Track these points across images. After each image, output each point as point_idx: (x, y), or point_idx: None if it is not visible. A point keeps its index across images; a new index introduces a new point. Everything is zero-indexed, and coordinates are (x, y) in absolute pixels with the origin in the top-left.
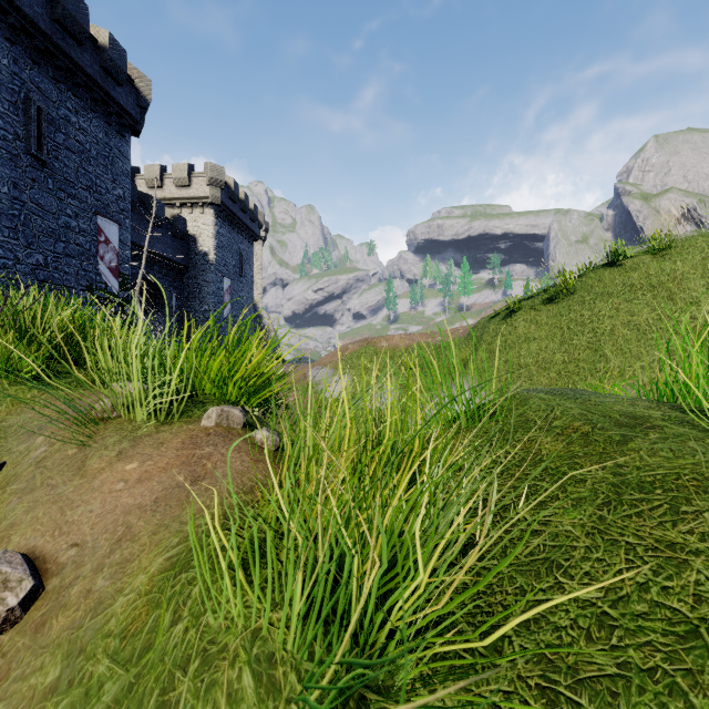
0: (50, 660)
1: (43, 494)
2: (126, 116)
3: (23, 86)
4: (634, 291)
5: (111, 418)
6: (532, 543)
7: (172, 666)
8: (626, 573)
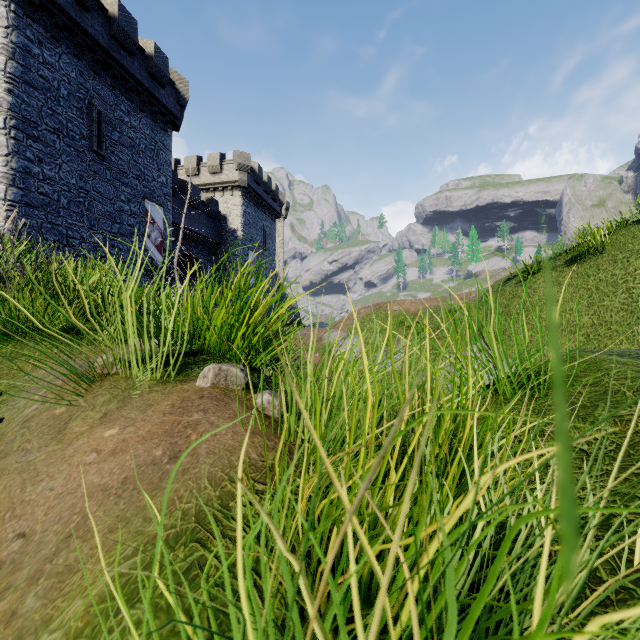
0: None
1: (14, 461)
2: (168, 114)
3: (87, 94)
4: None
5: (108, 374)
6: None
7: None
8: None
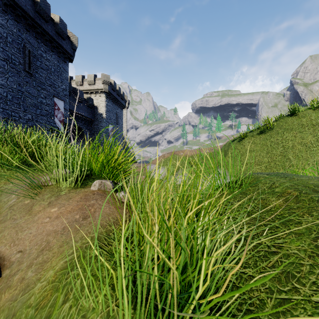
0: None
1: (9, 223)
2: (67, 53)
3: (22, 41)
4: (303, 127)
5: (48, 185)
6: (273, 259)
7: None
8: None
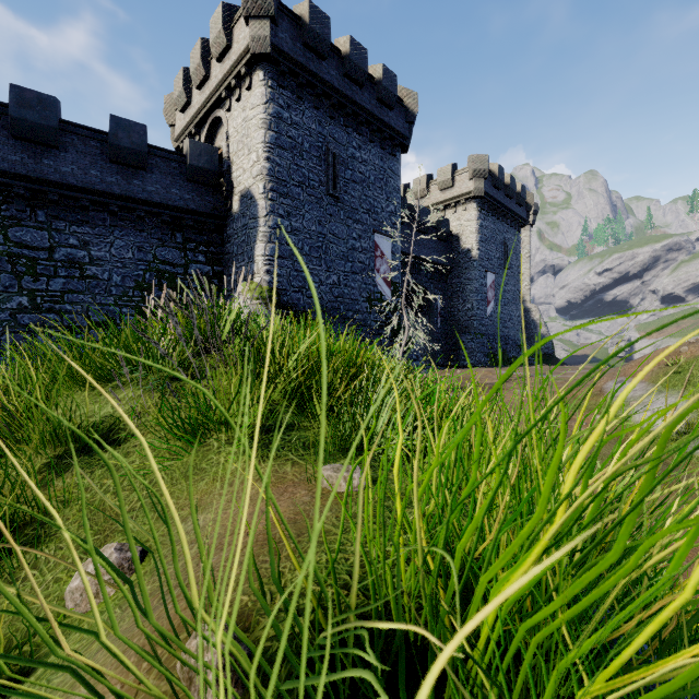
0: None
1: None
2: (397, 136)
3: (324, 141)
4: None
5: None
6: None
7: None
8: None
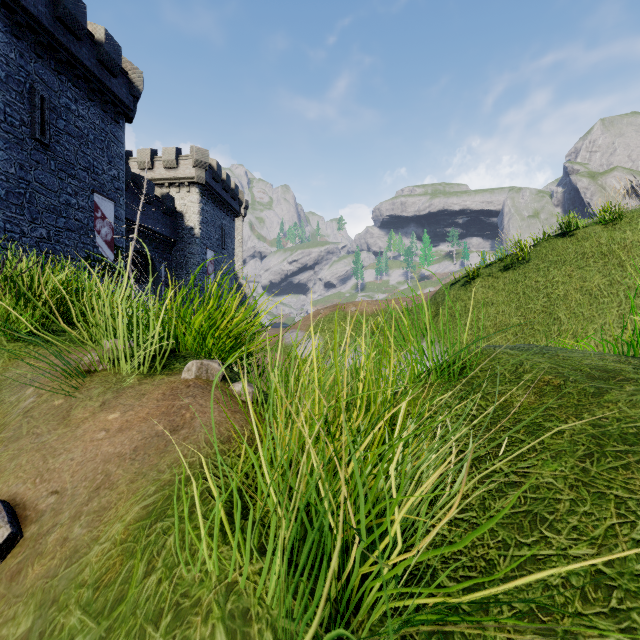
0: (23, 610)
1: (28, 442)
2: (120, 105)
3: (28, 78)
4: (586, 259)
5: (97, 371)
6: (511, 495)
7: (143, 620)
8: (619, 528)
